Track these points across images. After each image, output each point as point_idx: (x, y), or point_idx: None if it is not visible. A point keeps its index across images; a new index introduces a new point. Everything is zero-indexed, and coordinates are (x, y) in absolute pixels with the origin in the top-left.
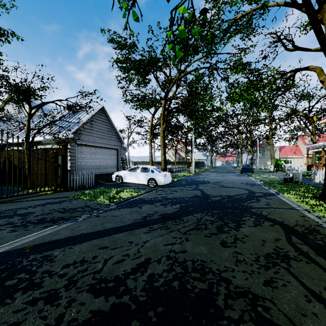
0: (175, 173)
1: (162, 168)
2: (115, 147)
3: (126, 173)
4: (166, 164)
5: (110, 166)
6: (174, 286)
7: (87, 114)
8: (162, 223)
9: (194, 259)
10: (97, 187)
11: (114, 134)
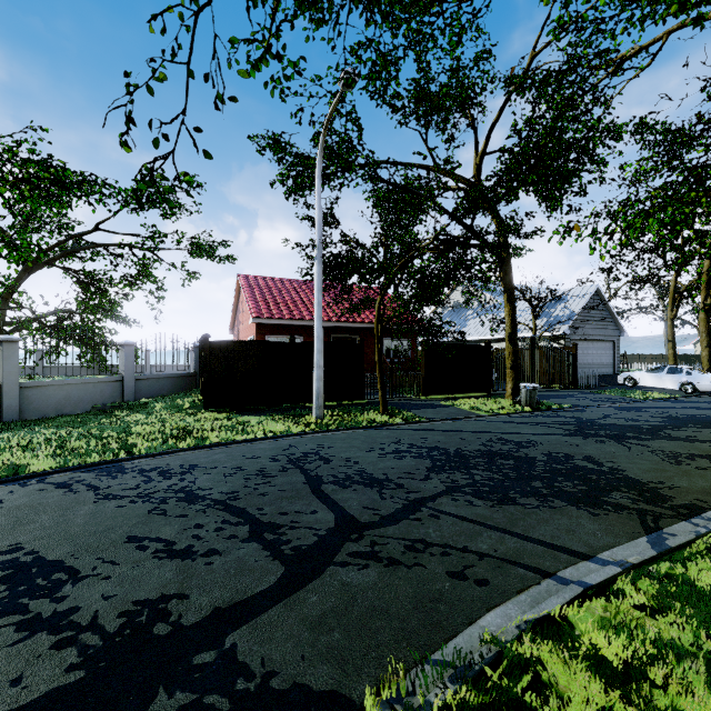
0: None
1: (704, 369)
2: (611, 338)
3: (641, 374)
4: None
5: (604, 365)
6: None
7: (579, 303)
8: None
9: None
10: (604, 388)
11: (610, 320)
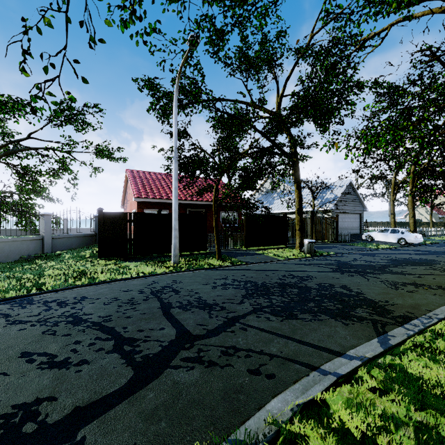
0: (429, 238)
1: (411, 230)
2: (358, 212)
3: (375, 234)
4: (415, 227)
5: (354, 228)
6: (422, 260)
7: (340, 190)
8: (416, 255)
9: (431, 259)
10: (354, 242)
11: (358, 201)
